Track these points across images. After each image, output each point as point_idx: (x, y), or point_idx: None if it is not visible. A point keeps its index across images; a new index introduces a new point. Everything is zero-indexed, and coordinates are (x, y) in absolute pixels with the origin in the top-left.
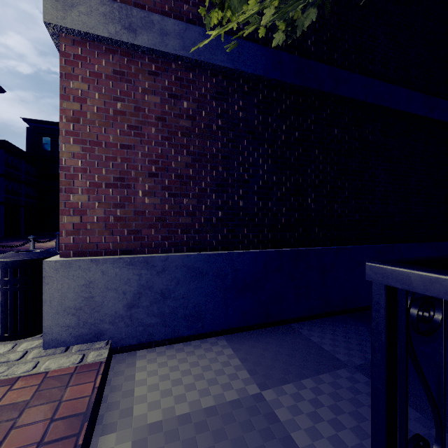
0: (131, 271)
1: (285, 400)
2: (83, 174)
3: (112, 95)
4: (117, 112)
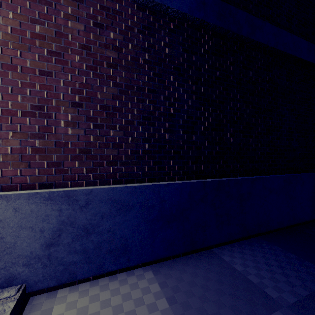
0: (50, 207)
1: None
2: None
3: (29, 16)
4: (36, 35)
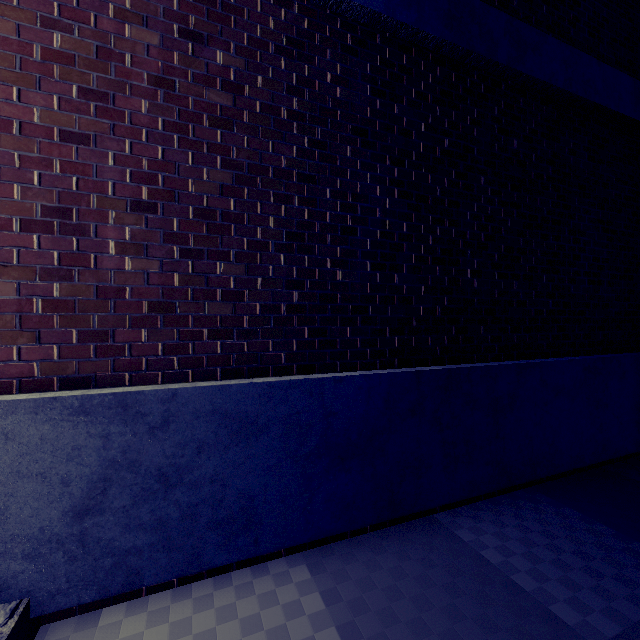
0: (84, 430)
1: None
2: None
3: (38, 13)
4: (53, 54)
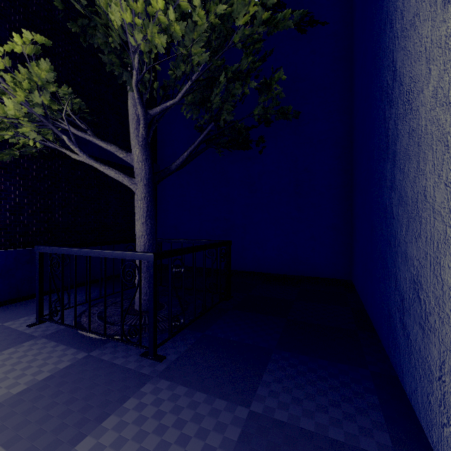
0: None
1: (19, 322)
2: None
3: None
4: None
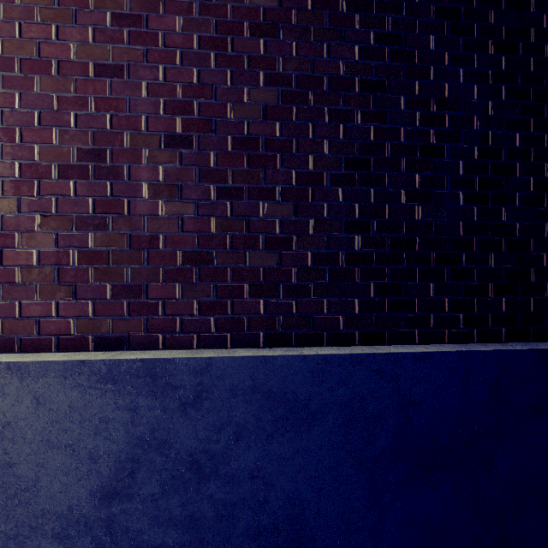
0: (112, 400)
1: None
2: (6, 145)
3: None
4: None
